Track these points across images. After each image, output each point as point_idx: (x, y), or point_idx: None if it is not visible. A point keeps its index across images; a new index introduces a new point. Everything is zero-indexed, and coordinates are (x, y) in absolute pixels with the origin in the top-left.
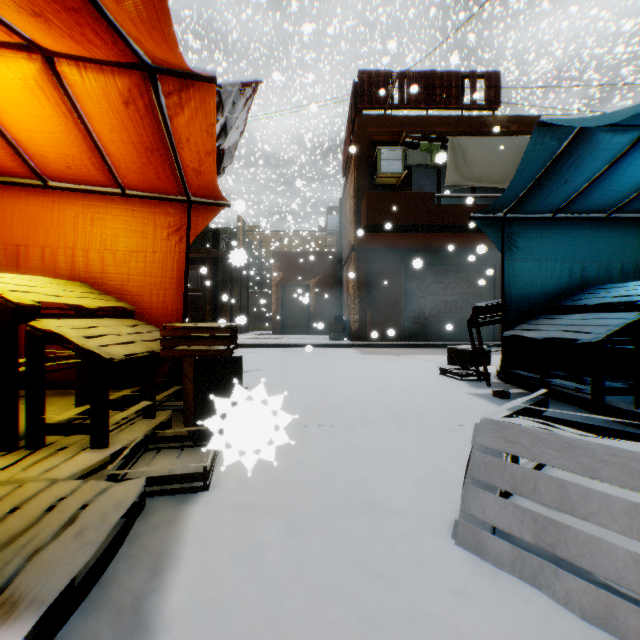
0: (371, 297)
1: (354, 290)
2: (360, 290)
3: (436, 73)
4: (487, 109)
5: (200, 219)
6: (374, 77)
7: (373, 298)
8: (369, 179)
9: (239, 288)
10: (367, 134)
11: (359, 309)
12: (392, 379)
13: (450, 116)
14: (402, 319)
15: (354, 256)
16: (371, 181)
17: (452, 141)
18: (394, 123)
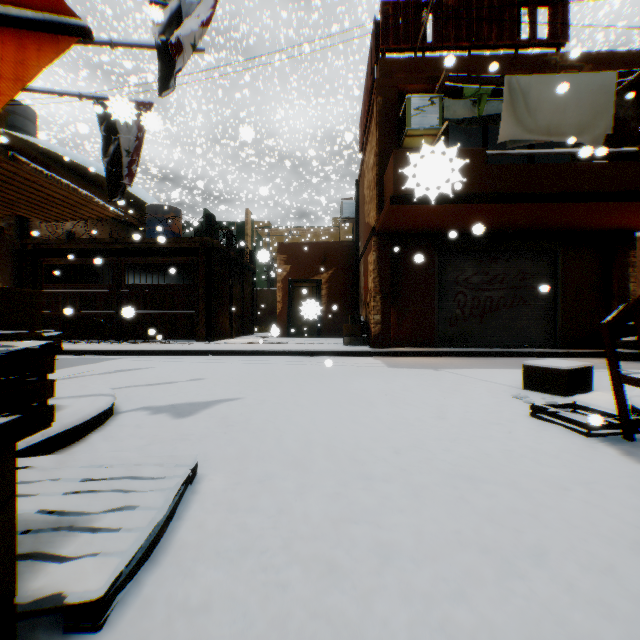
0: (396, 293)
1: (375, 284)
2: (382, 284)
3: (483, 1)
4: (550, 46)
5: (10, 68)
6: (401, 9)
7: (398, 294)
8: (395, 140)
9: (241, 285)
10: (392, 83)
11: (381, 308)
12: (455, 428)
13: (501, 56)
14: (435, 320)
15: (375, 241)
16: (397, 144)
17: (509, 81)
18: (427, 68)
